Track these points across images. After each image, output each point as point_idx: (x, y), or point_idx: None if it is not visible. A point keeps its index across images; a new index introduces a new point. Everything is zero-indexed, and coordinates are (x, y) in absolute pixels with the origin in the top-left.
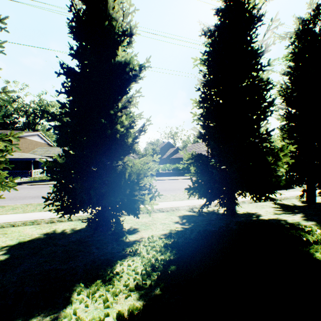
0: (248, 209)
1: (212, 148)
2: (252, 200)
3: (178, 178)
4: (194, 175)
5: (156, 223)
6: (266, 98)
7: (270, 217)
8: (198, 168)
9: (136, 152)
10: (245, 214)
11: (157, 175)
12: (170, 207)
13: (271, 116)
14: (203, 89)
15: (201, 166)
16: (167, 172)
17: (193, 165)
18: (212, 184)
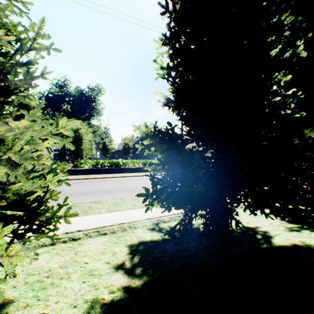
0: (242, 220)
1: (189, 123)
2: (261, 212)
3: (149, 174)
4: (160, 168)
5: (71, 276)
6: (284, 27)
7: (292, 243)
8: (165, 156)
9: (107, 146)
10: (243, 232)
11: (124, 171)
12: (120, 224)
13: (292, 61)
14: (174, 4)
15: (171, 151)
16: (136, 167)
17: (155, 149)
18: (190, 184)
